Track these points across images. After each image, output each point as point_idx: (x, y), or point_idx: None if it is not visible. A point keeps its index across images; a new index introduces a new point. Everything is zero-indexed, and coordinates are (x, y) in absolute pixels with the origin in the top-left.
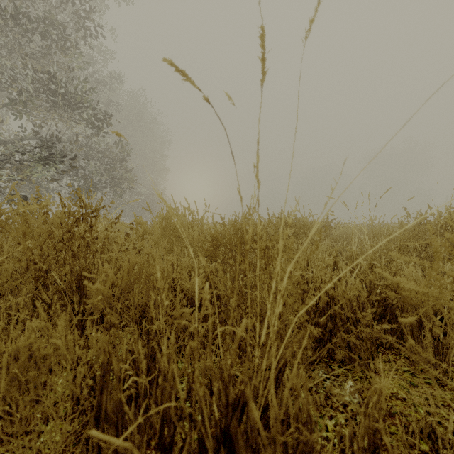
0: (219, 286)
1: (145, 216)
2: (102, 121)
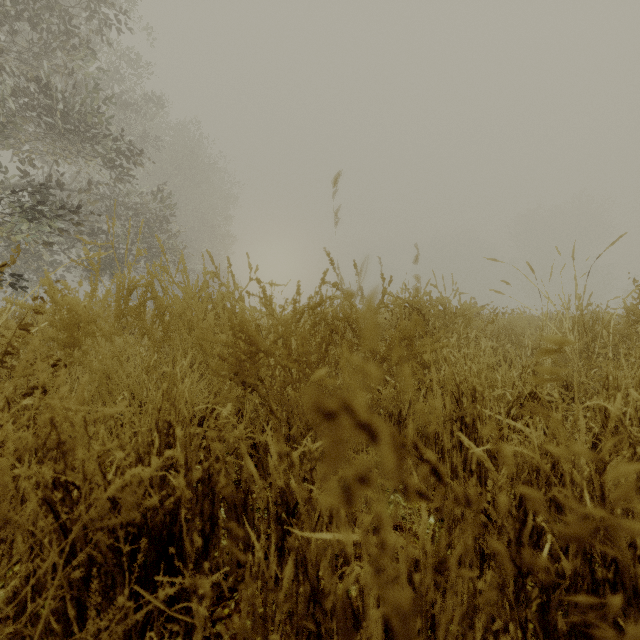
0: (248, 465)
1: None
2: (128, 159)
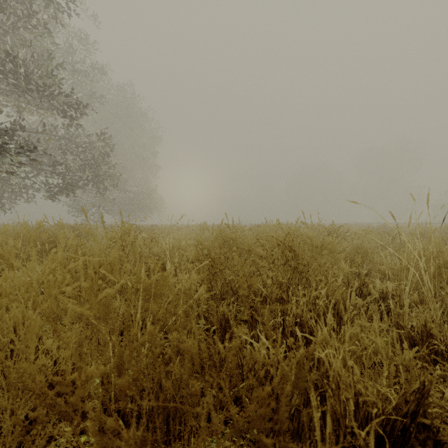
0: None
1: (134, 214)
2: (76, 111)
